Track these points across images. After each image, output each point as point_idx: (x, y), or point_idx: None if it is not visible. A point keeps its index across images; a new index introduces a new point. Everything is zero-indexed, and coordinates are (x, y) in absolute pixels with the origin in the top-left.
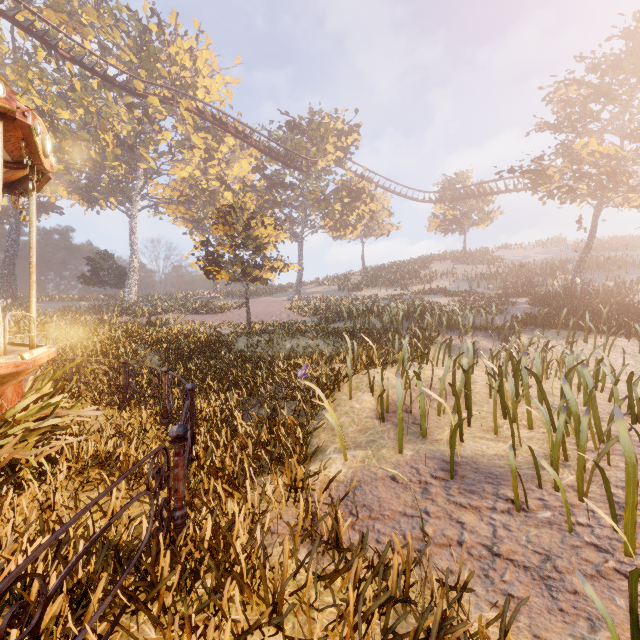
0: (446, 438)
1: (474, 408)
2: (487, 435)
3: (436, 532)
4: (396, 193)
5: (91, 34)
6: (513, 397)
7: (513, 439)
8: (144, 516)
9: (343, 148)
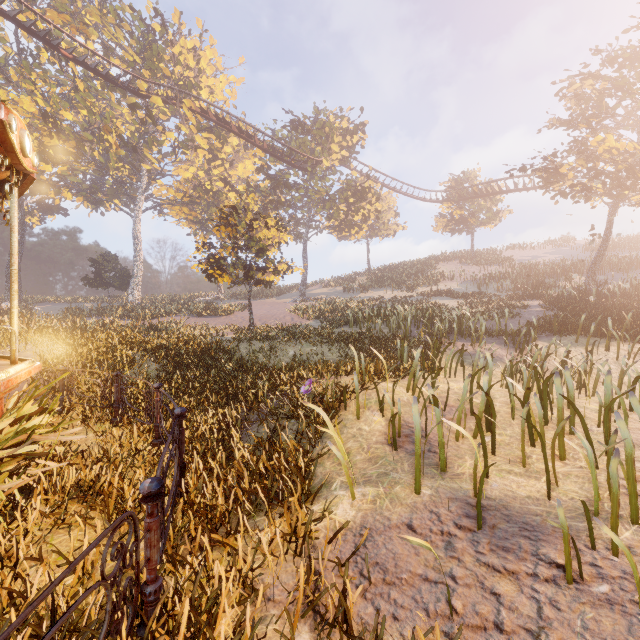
0: (468, 472)
1: (496, 431)
2: (515, 468)
3: (466, 607)
4: (402, 193)
5: (94, 34)
6: (543, 423)
7: (550, 480)
8: None
9: (348, 147)
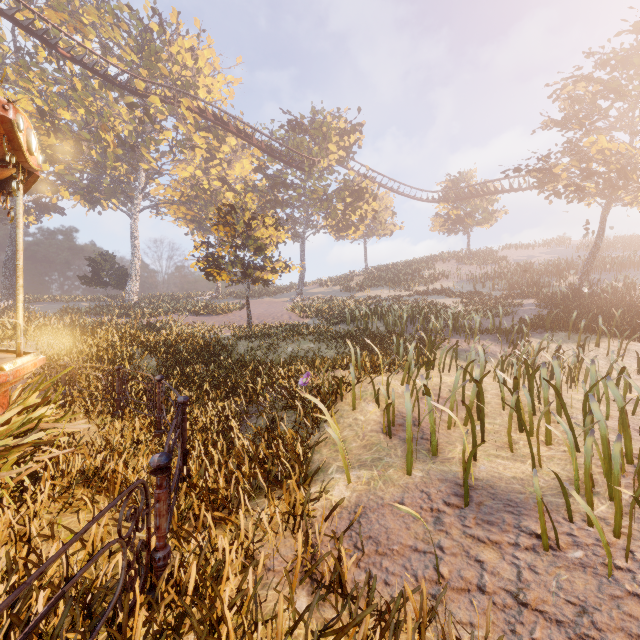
0: (458, 456)
1: (486, 420)
2: (502, 453)
3: (452, 573)
4: (399, 193)
5: (92, 33)
6: (530, 411)
7: (534, 461)
8: (121, 556)
9: (345, 147)
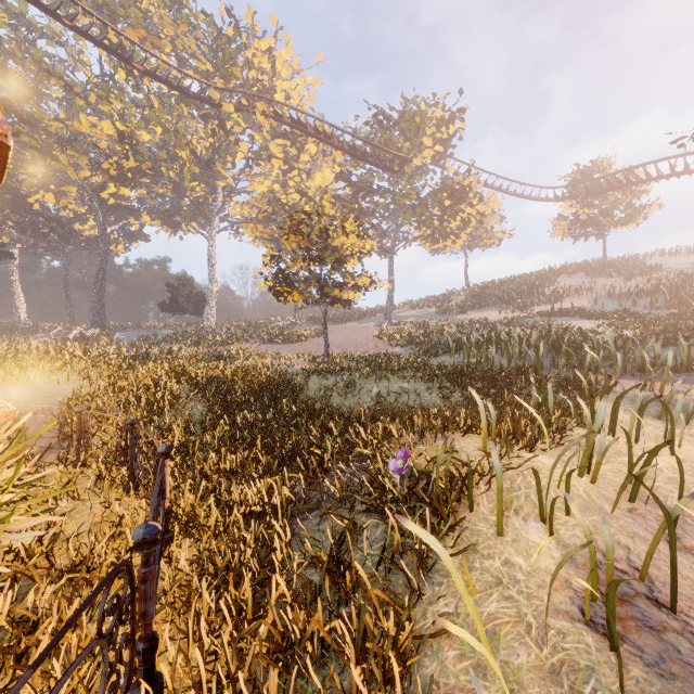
0: None
1: None
2: None
3: None
4: (509, 192)
5: (168, 47)
6: None
7: None
8: None
9: (443, 141)
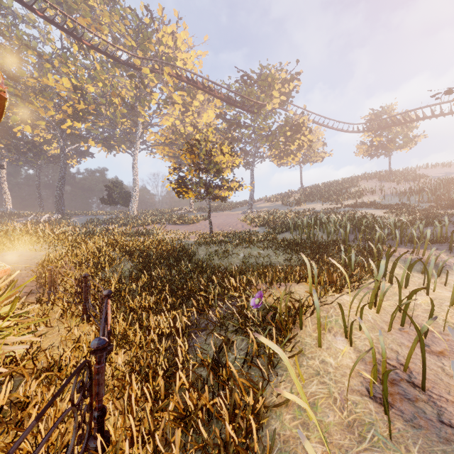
0: None
1: None
2: None
3: None
4: (329, 127)
5: (106, 30)
6: None
7: None
8: None
9: (286, 93)
